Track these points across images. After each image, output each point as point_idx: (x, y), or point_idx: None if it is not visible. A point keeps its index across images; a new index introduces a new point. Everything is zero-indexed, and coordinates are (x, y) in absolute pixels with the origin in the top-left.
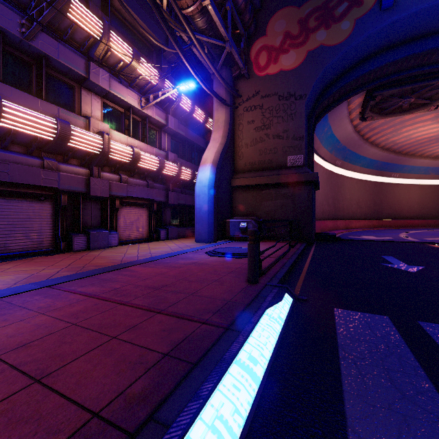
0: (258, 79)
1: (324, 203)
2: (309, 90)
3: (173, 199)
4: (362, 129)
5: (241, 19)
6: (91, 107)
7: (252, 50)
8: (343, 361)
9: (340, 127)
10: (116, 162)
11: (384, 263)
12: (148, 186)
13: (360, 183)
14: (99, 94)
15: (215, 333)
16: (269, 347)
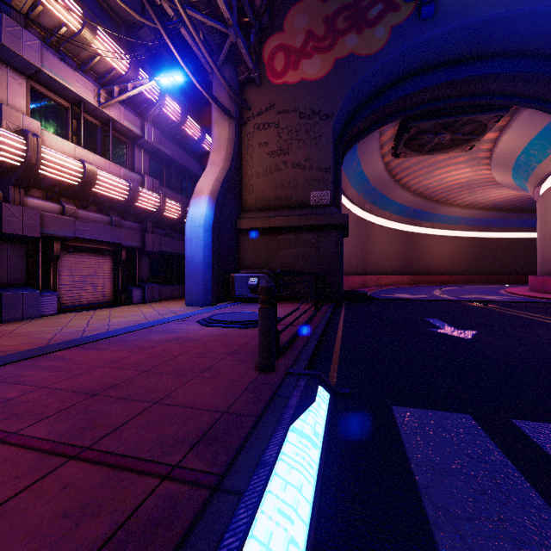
0: (273, 88)
1: (351, 255)
2: (337, 109)
3: (153, 245)
4: (394, 169)
5: (251, 3)
6: (6, 90)
7: (266, 48)
8: (440, 532)
9: (370, 163)
10: (53, 182)
11: (432, 328)
12: (112, 223)
13: (390, 232)
14: (21, 71)
15: (187, 505)
16: (302, 523)
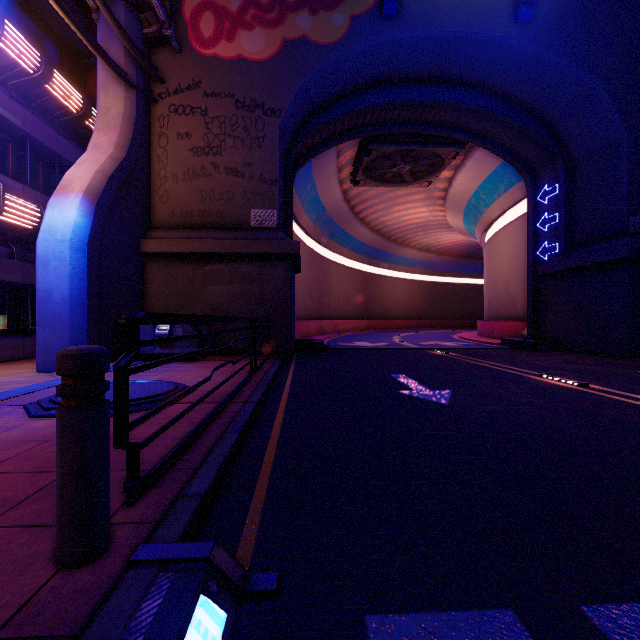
0: (198, 60)
1: (306, 296)
2: (285, 105)
3: None
4: (352, 199)
5: None
6: None
7: (187, 1)
8: None
9: (327, 188)
10: None
11: (401, 390)
12: None
13: (349, 272)
14: None
15: None
16: None
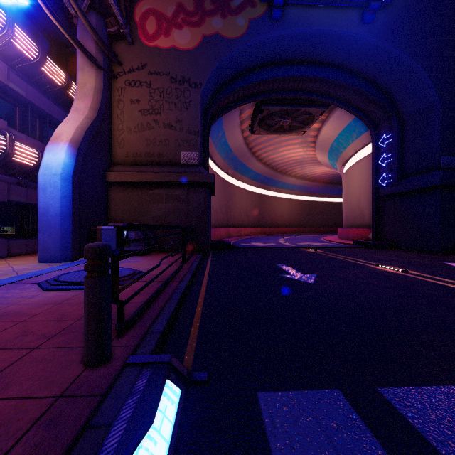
0: (145, 49)
1: (218, 210)
2: (204, 80)
3: None
4: (250, 143)
5: None
6: None
7: (137, 9)
8: None
9: (233, 135)
10: None
11: (283, 274)
12: None
13: (248, 194)
14: None
15: None
16: None
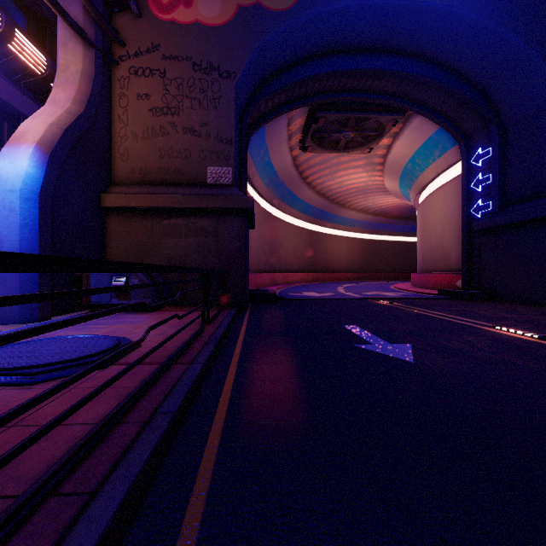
0: (157, 24)
1: (259, 251)
2: (240, 68)
3: None
4: (301, 165)
5: None
6: None
7: None
8: None
9: (279, 153)
10: None
11: (359, 344)
12: None
13: (297, 230)
14: None
15: None
16: None
